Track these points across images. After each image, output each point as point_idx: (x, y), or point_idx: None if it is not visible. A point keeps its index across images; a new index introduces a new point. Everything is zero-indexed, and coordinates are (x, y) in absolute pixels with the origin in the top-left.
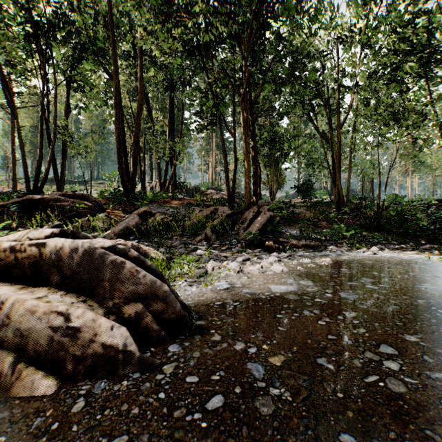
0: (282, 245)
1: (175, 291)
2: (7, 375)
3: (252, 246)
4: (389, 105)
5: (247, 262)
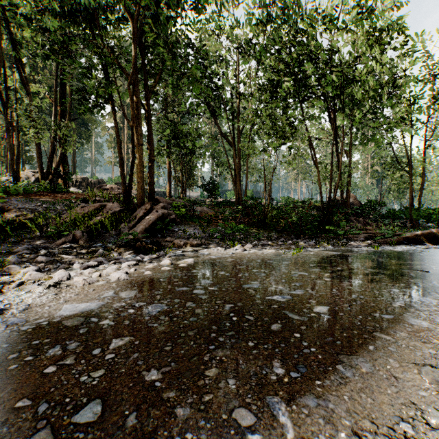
0: (161, 245)
1: None
2: None
3: (127, 248)
4: (268, 115)
5: (89, 269)
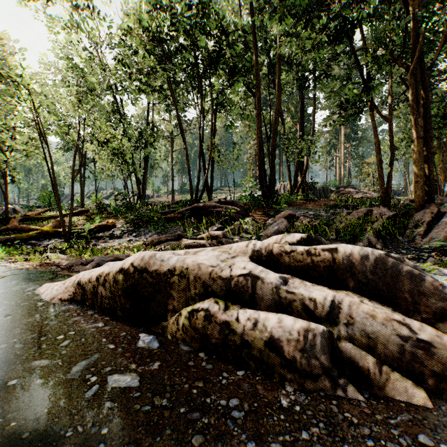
0: None
1: None
2: (374, 373)
3: None
4: None
5: None
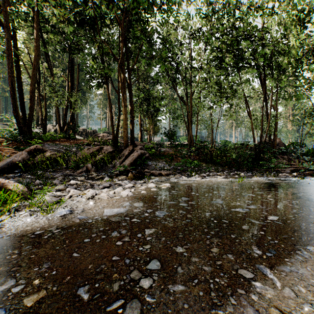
0: (144, 174)
1: None
2: None
3: (121, 176)
4: (215, 81)
5: (106, 189)
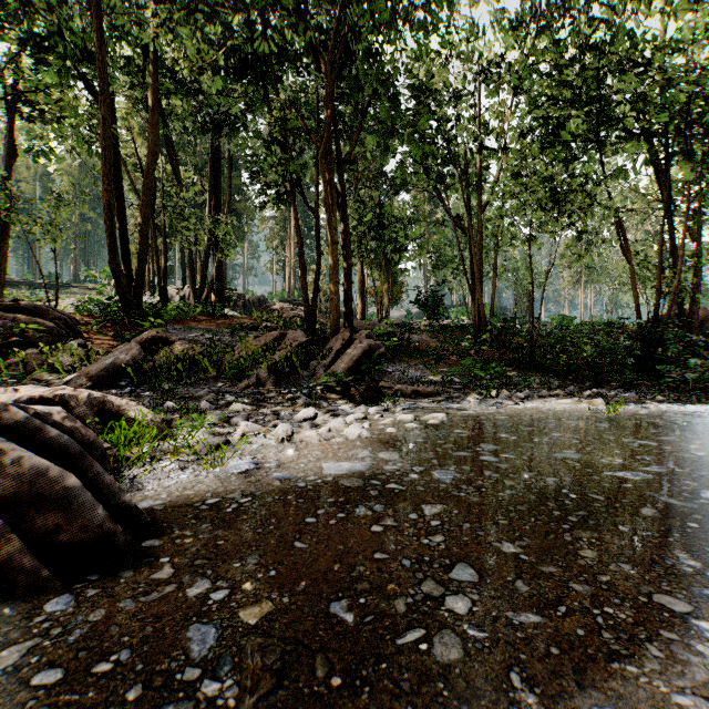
0: (381, 393)
1: (116, 483)
2: None
3: (332, 396)
4: (543, 179)
5: (309, 422)
